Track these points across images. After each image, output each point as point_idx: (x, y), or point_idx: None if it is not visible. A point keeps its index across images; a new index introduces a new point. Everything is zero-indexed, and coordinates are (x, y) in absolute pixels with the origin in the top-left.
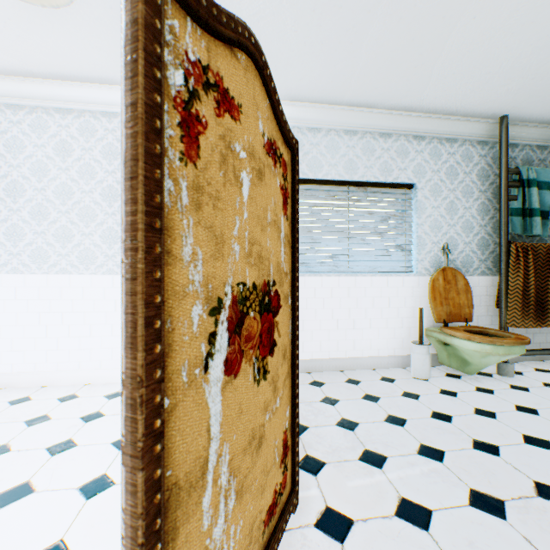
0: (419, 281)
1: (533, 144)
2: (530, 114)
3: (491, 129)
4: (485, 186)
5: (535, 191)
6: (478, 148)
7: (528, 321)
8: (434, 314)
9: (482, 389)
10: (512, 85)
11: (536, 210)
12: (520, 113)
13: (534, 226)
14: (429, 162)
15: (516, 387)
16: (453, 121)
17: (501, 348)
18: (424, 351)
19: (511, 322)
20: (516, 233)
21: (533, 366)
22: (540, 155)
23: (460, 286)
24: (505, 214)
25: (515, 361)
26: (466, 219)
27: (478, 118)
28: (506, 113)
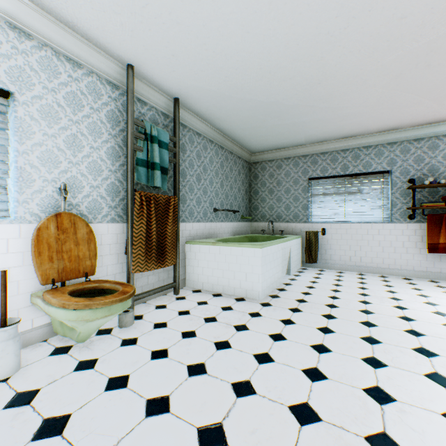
0: (23, 230)
1: (159, 109)
2: (153, 76)
3: (122, 74)
4: (117, 132)
5: (158, 147)
6: (109, 88)
7: (152, 264)
8: (39, 275)
9: (85, 364)
10: (125, 19)
11: (158, 164)
12: (144, 69)
13: (156, 178)
14: (40, 74)
15: (127, 341)
16: (74, 37)
17: (101, 310)
18: (5, 336)
19: (137, 268)
20: (143, 182)
21: (156, 303)
22: (165, 122)
23: (82, 235)
24: (132, 162)
25: (145, 301)
26: (95, 160)
27: (106, 53)
28: (132, 63)
